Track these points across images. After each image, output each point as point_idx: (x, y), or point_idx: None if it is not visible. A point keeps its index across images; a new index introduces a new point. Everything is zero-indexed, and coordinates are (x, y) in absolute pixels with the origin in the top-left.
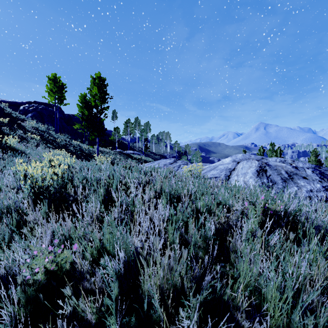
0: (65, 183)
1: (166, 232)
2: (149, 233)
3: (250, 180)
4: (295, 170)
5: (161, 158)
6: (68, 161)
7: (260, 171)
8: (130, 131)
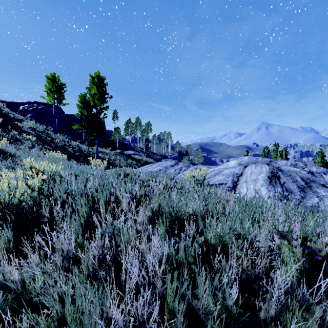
0: (39, 199)
1: (164, 277)
2: (140, 283)
3: (262, 188)
4: (311, 176)
5: (162, 158)
6: (53, 167)
7: (272, 177)
8: (131, 132)
